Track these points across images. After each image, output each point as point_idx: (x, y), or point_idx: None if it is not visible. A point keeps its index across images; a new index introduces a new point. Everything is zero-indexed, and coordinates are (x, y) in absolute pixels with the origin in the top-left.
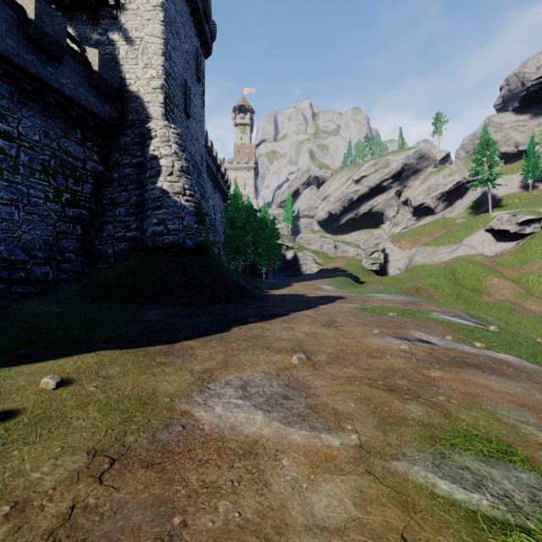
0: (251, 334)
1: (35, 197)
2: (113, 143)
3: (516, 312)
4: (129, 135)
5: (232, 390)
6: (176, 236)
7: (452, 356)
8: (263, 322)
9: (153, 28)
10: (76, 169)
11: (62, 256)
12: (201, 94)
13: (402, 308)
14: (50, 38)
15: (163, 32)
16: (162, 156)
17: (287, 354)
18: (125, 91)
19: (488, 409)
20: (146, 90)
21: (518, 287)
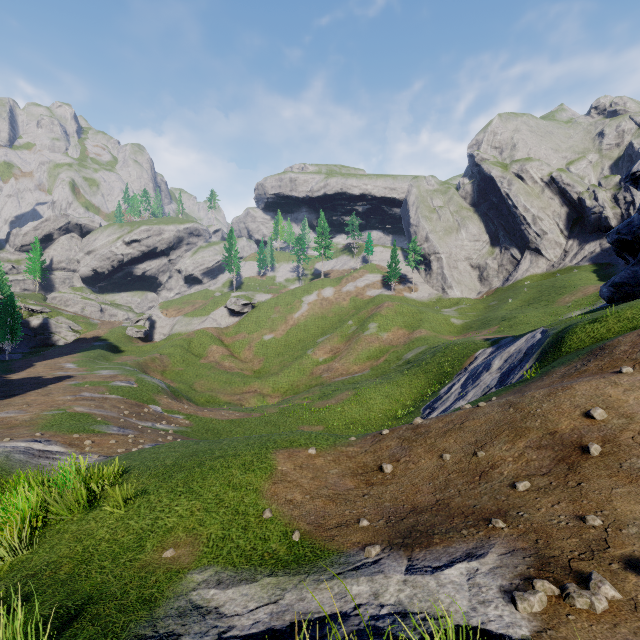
0: (4, 403)
1: None
2: None
3: (213, 368)
4: None
5: (4, 413)
6: None
7: (84, 398)
8: (9, 398)
9: None
10: None
11: None
12: None
13: (100, 381)
14: None
15: None
16: None
17: (22, 406)
18: None
19: (71, 406)
20: None
21: (227, 351)
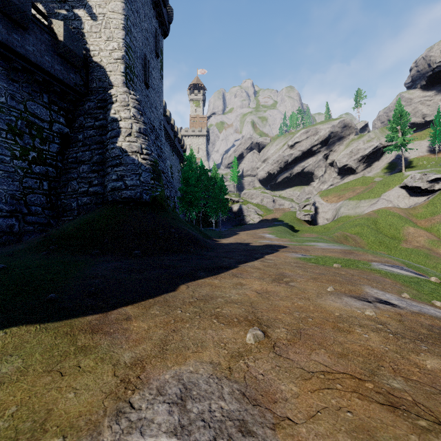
0: (199, 294)
1: (1, 155)
2: (79, 108)
3: (431, 257)
4: (92, 101)
5: (164, 410)
6: (133, 191)
7: (428, 326)
8: (213, 276)
9: (115, 5)
10: (43, 130)
11: (28, 209)
12: (159, 68)
13: (343, 258)
14: (14, 6)
15: (123, 9)
16: (121, 118)
17: (239, 326)
18: (90, 61)
19: None
20: (108, 60)
21: (431, 235)
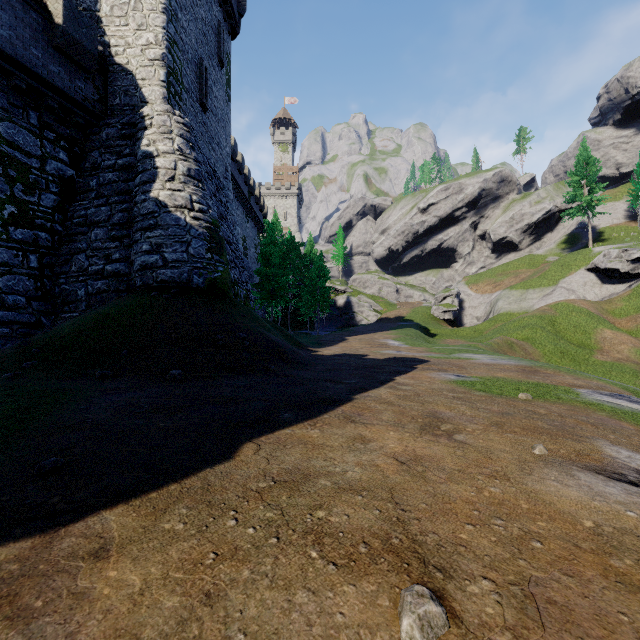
0: (279, 466)
1: None
2: (91, 137)
3: None
4: (113, 126)
5: None
6: (177, 270)
7: None
8: (307, 422)
9: None
10: (29, 170)
11: (2, 299)
12: (224, 84)
13: (527, 382)
14: None
15: None
16: (159, 153)
17: (375, 574)
18: (110, 63)
19: None
20: (139, 61)
21: (638, 342)
